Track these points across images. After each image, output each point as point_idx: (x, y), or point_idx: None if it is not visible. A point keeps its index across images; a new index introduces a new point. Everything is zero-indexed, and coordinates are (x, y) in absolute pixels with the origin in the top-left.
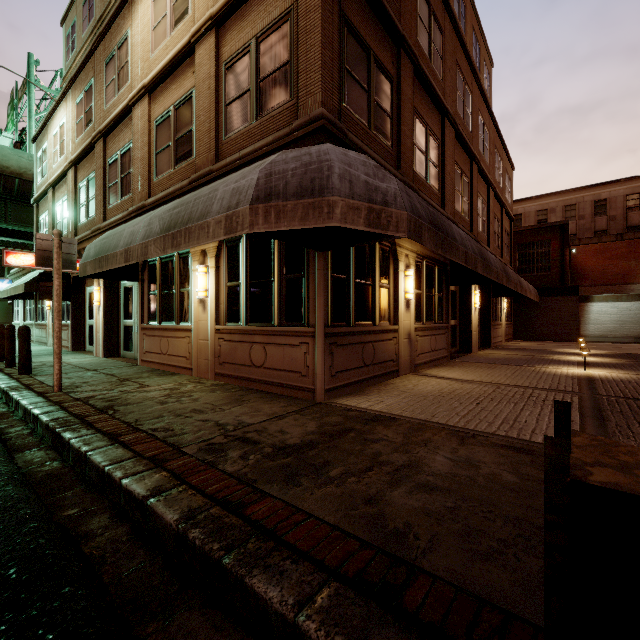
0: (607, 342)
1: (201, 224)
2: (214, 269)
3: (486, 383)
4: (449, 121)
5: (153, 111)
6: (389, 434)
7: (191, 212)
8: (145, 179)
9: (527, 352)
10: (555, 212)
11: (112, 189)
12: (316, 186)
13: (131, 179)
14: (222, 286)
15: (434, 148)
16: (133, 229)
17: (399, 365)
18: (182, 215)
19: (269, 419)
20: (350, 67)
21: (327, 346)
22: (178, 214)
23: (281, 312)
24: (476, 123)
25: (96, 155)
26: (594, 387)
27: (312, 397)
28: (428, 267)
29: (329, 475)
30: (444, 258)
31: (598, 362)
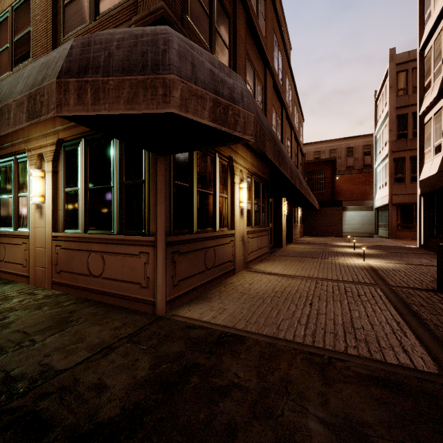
0: (355, 236)
1: (1, 108)
2: (51, 174)
3: (306, 278)
4: (269, 71)
5: None
6: (240, 371)
7: None
8: None
9: (318, 246)
10: (325, 153)
11: None
12: (148, 61)
13: None
14: (60, 191)
15: (259, 89)
16: None
17: (235, 264)
18: None
19: (90, 357)
20: None
21: (169, 255)
22: None
23: (121, 219)
24: (285, 81)
25: None
26: (382, 277)
27: (152, 310)
28: (255, 182)
29: None
30: (266, 176)
31: (366, 253)
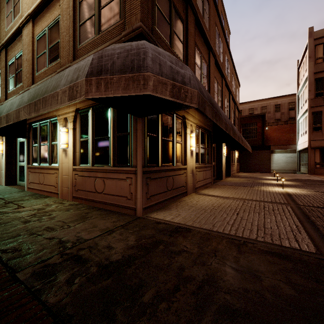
0: (281, 172)
1: (53, 94)
2: (72, 130)
3: (236, 199)
4: (212, 54)
5: (35, 31)
6: (187, 245)
7: (47, 86)
8: (30, 73)
9: (249, 179)
10: (257, 109)
11: (10, 80)
12: (135, 65)
13: (22, 74)
14: (77, 141)
15: (205, 67)
16: (12, 101)
17: (187, 189)
18: (42, 89)
19: (101, 234)
20: (159, 5)
21: (144, 179)
22: (39, 89)
23: (114, 157)
24: (224, 59)
25: (1, 59)
26: (294, 200)
27: (134, 213)
28: (202, 133)
29: (142, 301)
30: (210, 128)
31: (286, 184)
